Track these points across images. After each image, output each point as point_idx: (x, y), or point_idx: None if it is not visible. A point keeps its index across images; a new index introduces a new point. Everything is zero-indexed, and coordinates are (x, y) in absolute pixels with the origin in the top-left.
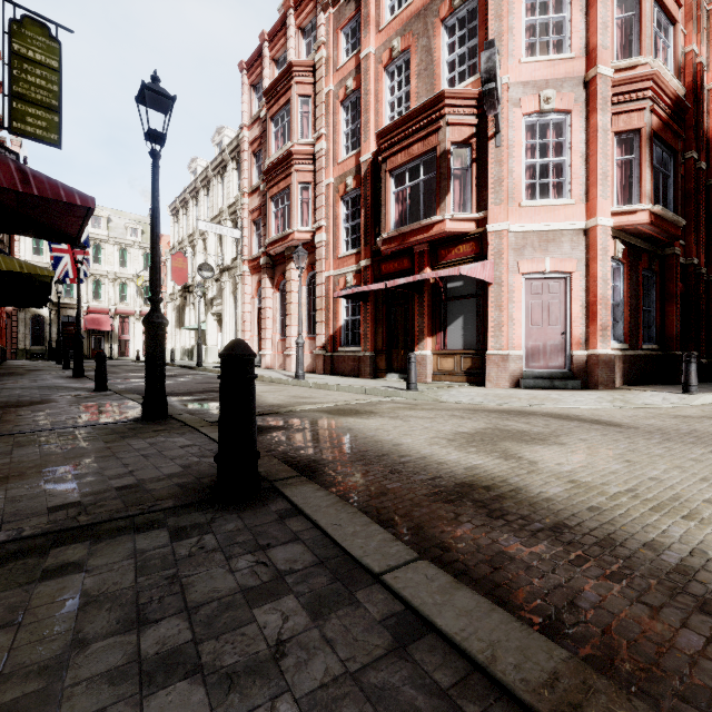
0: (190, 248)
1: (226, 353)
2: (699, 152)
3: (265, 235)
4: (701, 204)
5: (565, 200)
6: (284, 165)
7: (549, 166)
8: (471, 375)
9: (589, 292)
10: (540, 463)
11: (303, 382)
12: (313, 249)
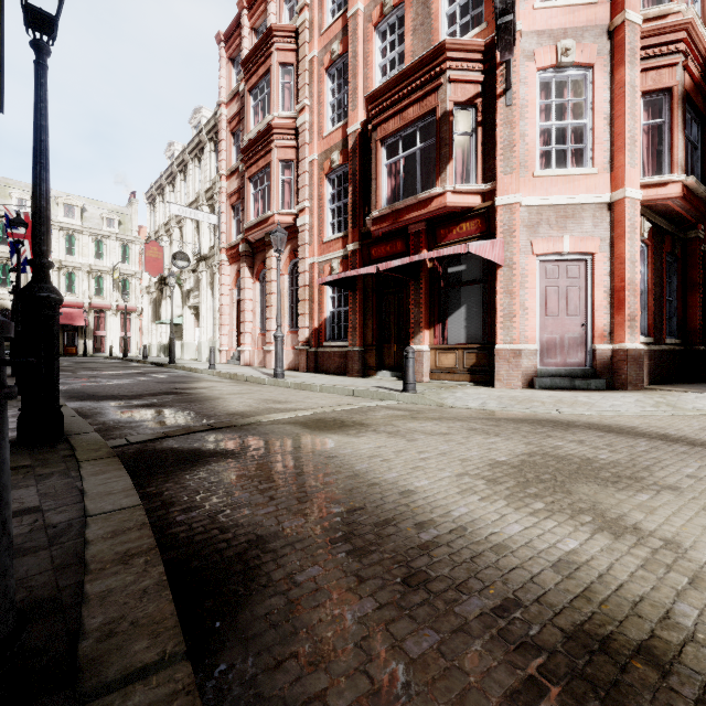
0: (167, 238)
1: None
2: None
3: (244, 220)
4: None
5: (587, 169)
6: (263, 141)
7: (566, 130)
8: (475, 373)
9: (614, 276)
10: (687, 546)
11: (281, 381)
12: (295, 234)
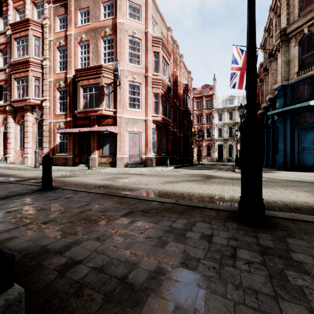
0: None
1: (45, 157)
2: (176, 100)
3: (9, 95)
4: (177, 114)
5: (140, 110)
6: (24, 65)
7: (136, 98)
8: (112, 164)
9: (146, 138)
10: (120, 181)
11: (39, 168)
12: (41, 108)
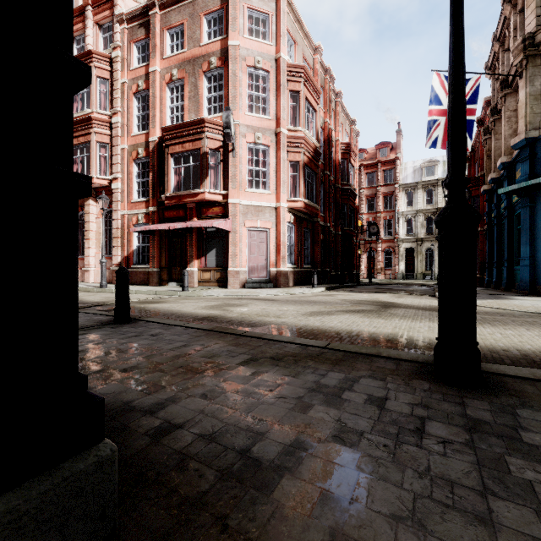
0: None
1: (120, 271)
2: (330, 172)
3: None
4: (331, 197)
5: (267, 191)
6: (84, 125)
7: (260, 171)
8: (220, 282)
9: (277, 239)
10: (235, 311)
11: (107, 289)
12: (109, 192)
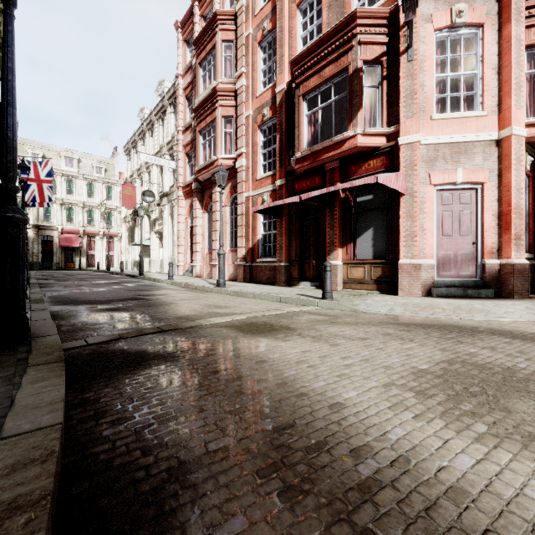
0: (139, 180)
1: None
2: None
3: (195, 164)
4: None
5: (477, 112)
6: (210, 102)
7: (458, 81)
8: (381, 283)
9: (501, 201)
10: None
11: (223, 289)
12: (235, 174)
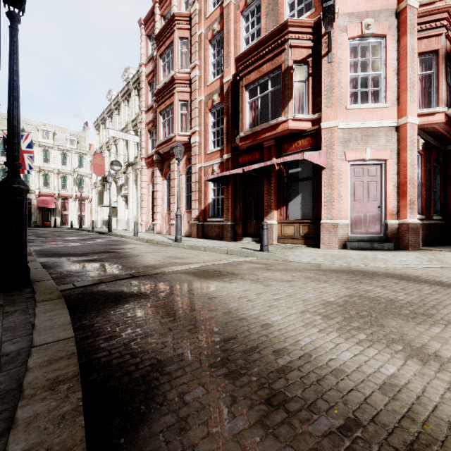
0: (107, 151)
1: None
2: None
3: (156, 139)
4: None
5: (381, 104)
6: (169, 88)
7: (367, 79)
8: (307, 239)
9: (400, 174)
10: None
11: (180, 244)
12: (189, 148)
